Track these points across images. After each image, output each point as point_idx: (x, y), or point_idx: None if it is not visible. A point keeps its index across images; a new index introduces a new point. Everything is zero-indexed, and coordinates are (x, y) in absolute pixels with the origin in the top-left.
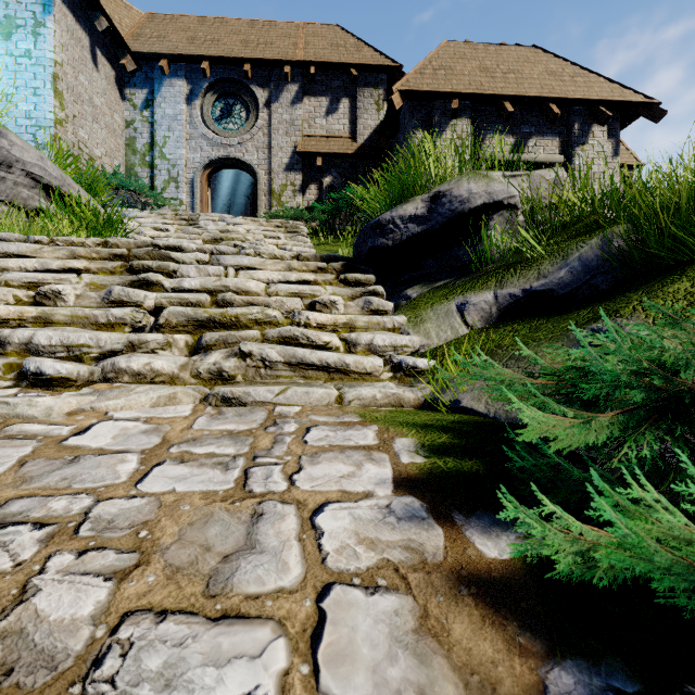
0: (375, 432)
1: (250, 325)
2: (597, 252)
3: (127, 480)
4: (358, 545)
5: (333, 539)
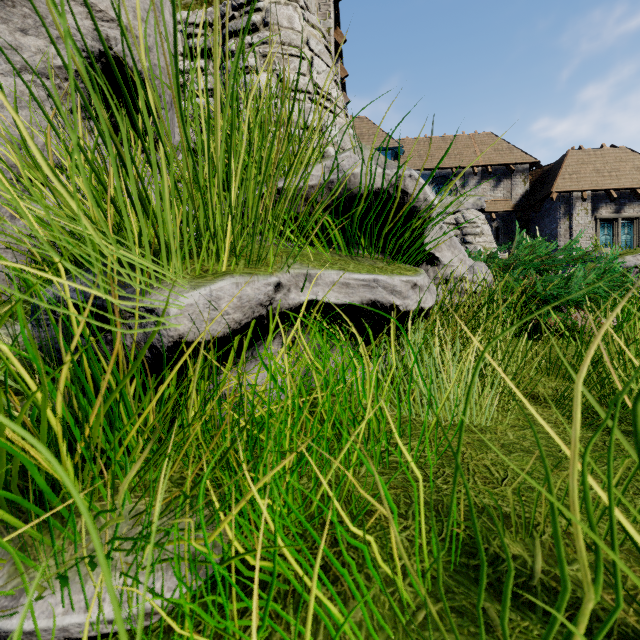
0: None
1: None
2: None
3: None
4: None
5: None
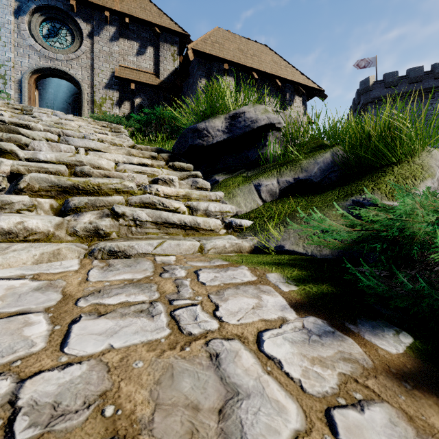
0: (249, 271)
1: (110, 193)
2: (331, 159)
3: (47, 345)
4: (314, 366)
5: (292, 365)
